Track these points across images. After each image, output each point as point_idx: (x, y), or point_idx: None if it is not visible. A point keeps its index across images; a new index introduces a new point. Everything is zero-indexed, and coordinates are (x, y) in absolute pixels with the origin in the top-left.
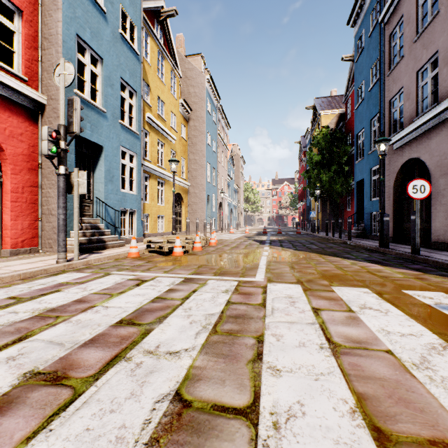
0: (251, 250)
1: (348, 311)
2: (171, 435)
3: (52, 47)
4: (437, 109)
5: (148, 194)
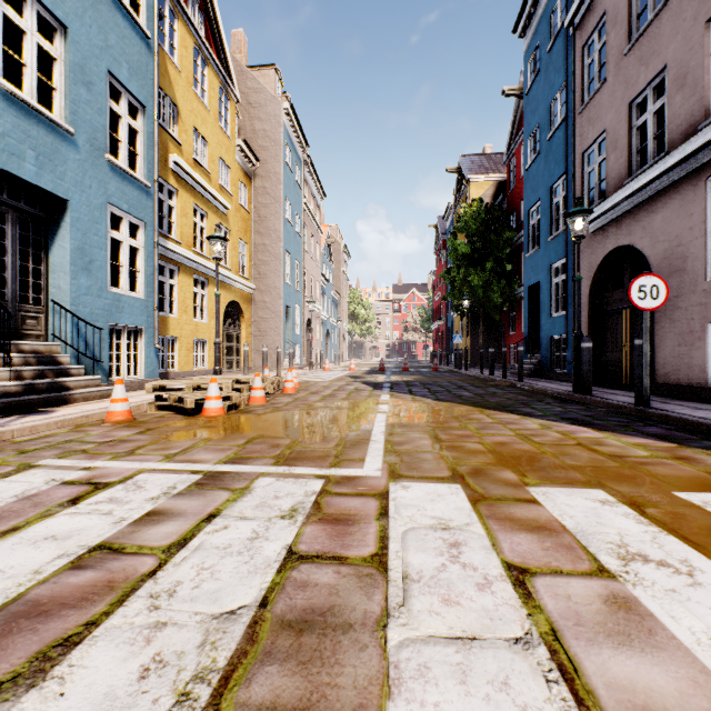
0: (358, 401)
1: (599, 572)
2: None
3: None
4: (667, 162)
5: (174, 302)
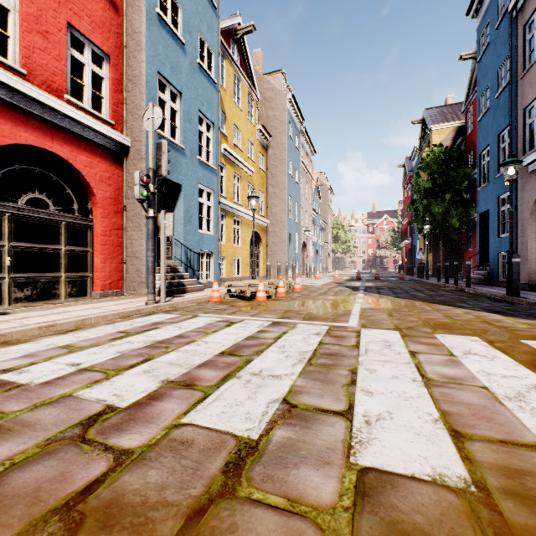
0: (342, 296)
1: (449, 355)
2: (285, 420)
3: (136, 89)
4: None
5: (223, 235)
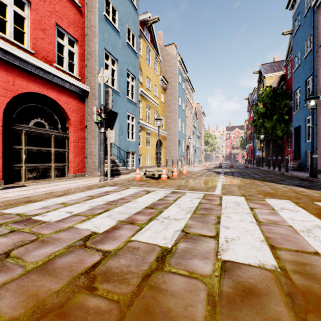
0: (211, 177)
1: (272, 209)
2: (184, 239)
3: (92, 59)
4: None
5: (140, 141)
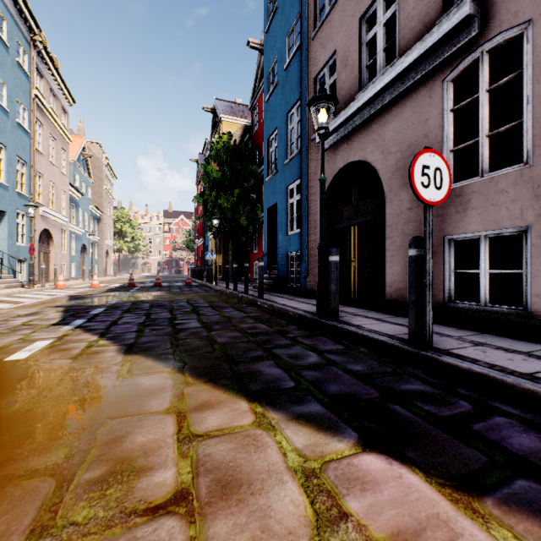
0: None
1: None
2: None
3: None
4: (405, 61)
5: None
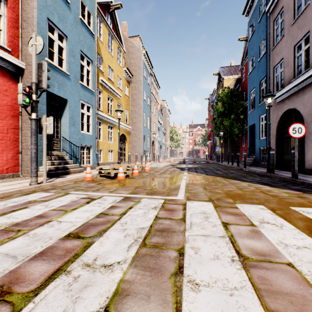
0: (174, 175)
1: (251, 225)
2: None
3: (29, 27)
4: (309, 73)
5: (101, 135)
